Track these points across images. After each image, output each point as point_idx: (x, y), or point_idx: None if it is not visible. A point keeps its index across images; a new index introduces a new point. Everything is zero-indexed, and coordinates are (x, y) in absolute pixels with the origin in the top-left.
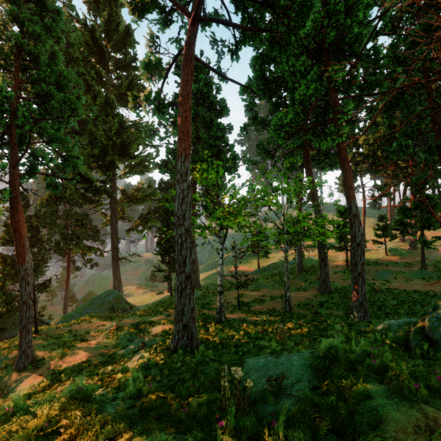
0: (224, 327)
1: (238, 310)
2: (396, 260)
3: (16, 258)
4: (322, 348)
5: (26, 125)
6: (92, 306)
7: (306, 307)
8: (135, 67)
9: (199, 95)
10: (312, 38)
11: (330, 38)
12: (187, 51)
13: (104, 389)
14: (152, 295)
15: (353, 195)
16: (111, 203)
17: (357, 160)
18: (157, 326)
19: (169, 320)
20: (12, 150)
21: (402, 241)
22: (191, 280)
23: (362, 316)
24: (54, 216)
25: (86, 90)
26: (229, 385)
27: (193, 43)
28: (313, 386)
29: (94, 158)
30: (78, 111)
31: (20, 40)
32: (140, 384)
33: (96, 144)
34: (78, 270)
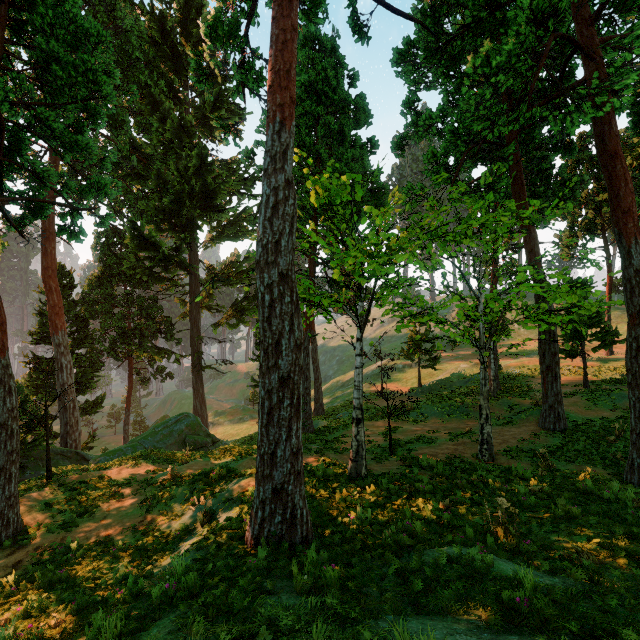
0: (365, 490)
1: (389, 455)
2: None
3: None
4: None
5: (4, 105)
6: (153, 438)
7: (522, 456)
8: (225, 76)
9: (320, 85)
10: None
11: None
12: None
13: None
14: (252, 425)
15: (636, 228)
16: (191, 283)
17: (597, 200)
18: (239, 479)
19: None
20: None
21: None
22: (293, 388)
23: None
24: (108, 302)
25: (152, 111)
26: None
27: None
28: None
29: (164, 213)
30: (103, 88)
31: None
32: None
33: (167, 191)
34: (145, 383)
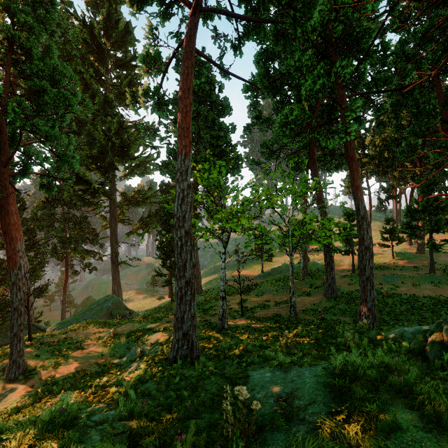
0: (226, 335)
1: (241, 316)
2: (403, 264)
3: (7, 262)
4: (337, 363)
5: (17, 122)
6: (90, 312)
7: (312, 313)
8: (135, 65)
9: (201, 93)
10: (318, 33)
11: (337, 33)
12: (187, 43)
13: (96, 405)
14: (153, 301)
15: (361, 196)
16: (111, 206)
17: (363, 161)
18: (156, 333)
19: (169, 327)
20: (3, 148)
21: (409, 245)
22: (192, 286)
23: (370, 323)
24: (51, 219)
25: (84, 89)
26: (233, 404)
27: (194, 35)
28: (330, 412)
29: (92, 159)
30: (73, 107)
31: (11, 32)
32: (132, 404)
33: (95, 144)
34: (77, 274)
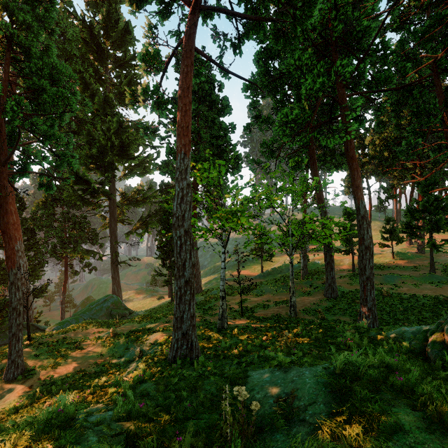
0: (226, 334)
1: (241, 316)
2: (404, 264)
3: (6, 262)
4: (338, 363)
5: (16, 120)
6: (90, 312)
7: (312, 313)
8: (135, 65)
9: (200, 92)
10: (318, 32)
11: (337, 32)
12: (186, 41)
13: (94, 405)
14: (153, 301)
15: (362, 195)
16: (111, 205)
17: (363, 161)
18: (156, 333)
19: (168, 327)
20: (1, 147)
21: (409, 244)
22: (191, 285)
23: (370, 322)
24: (50, 219)
25: (84, 88)
26: (232, 404)
27: (194, 33)
28: (331, 412)
29: (92, 158)
30: (73, 106)
31: (10, 31)
32: (130, 404)
33: (95, 144)
34: (76, 274)
